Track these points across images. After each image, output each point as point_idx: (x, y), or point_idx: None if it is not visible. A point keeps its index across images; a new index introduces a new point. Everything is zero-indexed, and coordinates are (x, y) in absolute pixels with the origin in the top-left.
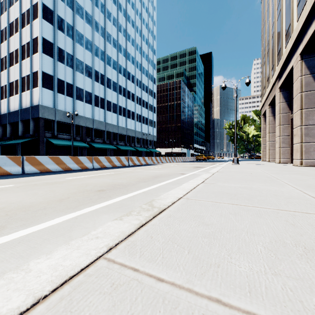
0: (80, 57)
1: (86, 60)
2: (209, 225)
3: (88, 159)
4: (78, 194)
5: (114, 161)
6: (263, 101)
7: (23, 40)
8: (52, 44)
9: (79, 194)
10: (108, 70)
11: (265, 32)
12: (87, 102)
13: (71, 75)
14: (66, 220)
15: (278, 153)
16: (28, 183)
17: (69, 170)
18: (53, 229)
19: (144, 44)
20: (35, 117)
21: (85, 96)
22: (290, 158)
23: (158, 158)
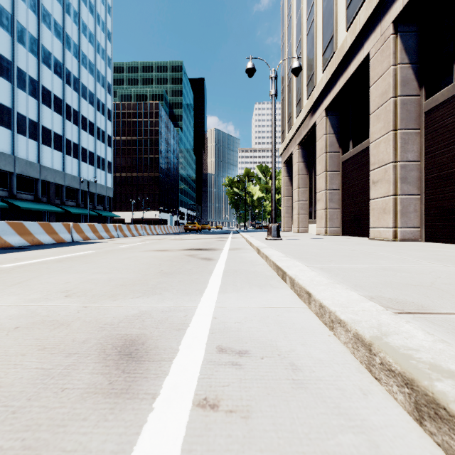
0: None
1: None
2: None
3: None
4: None
5: None
6: (287, 139)
7: None
8: None
9: None
10: None
11: (291, 32)
12: None
13: None
14: None
15: (324, 219)
16: None
17: None
18: None
19: (86, 11)
20: None
21: None
22: (340, 226)
23: (101, 226)
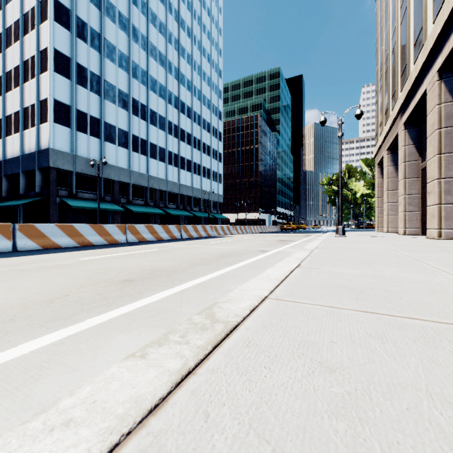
0: (111, 79)
1: (120, 83)
2: (337, 372)
3: (119, 228)
4: (86, 288)
5: (160, 232)
6: (378, 143)
7: (26, 52)
8: (69, 58)
9: (89, 287)
10: (152, 99)
11: (381, 43)
12: (122, 145)
13: (97, 105)
14: (40, 348)
15: (403, 220)
16: (12, 268)
17: (89, 245)
18: (2, 373)
19: (205, 62)
20: (43, 167)
21: (118, 137)
22: (420, 227)
23: (226, 227)
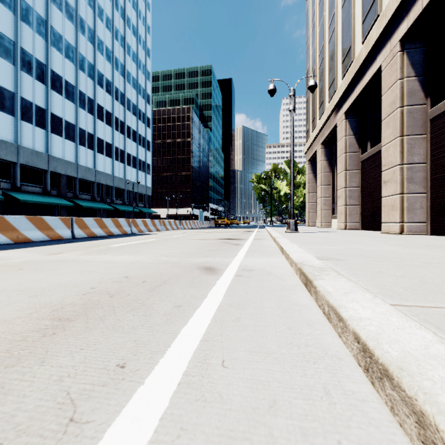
0: None
1: None
2: None
3: None
4: None
5: (24, 228)
6: (311, 139)
7: None
8: None
9: None
10: (55, 58)
11: (314, 37)
12: (2, 108)
13: None
14: None
15: (344, 214)
16: None
17: None
18: None
19: (130, 34)
20: None
21: None
22: (359, 221)
23: (150, 221)
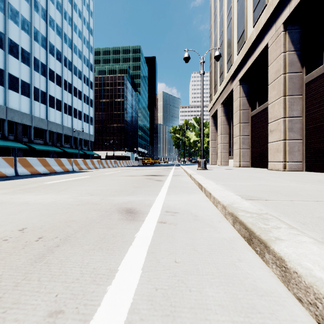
0: None
1: None
2: None
3: None
4: None
5: None
6: (213, 100)
7: None
8: None
9: None
10: (12, 29)
11: (216, 25)
12: None
13: None
14: None
15: (239, 156)
16: None
17: None
18: None
19: (76, 16)
20: None
21: None
22: (250, 161)
23: (89, 161)
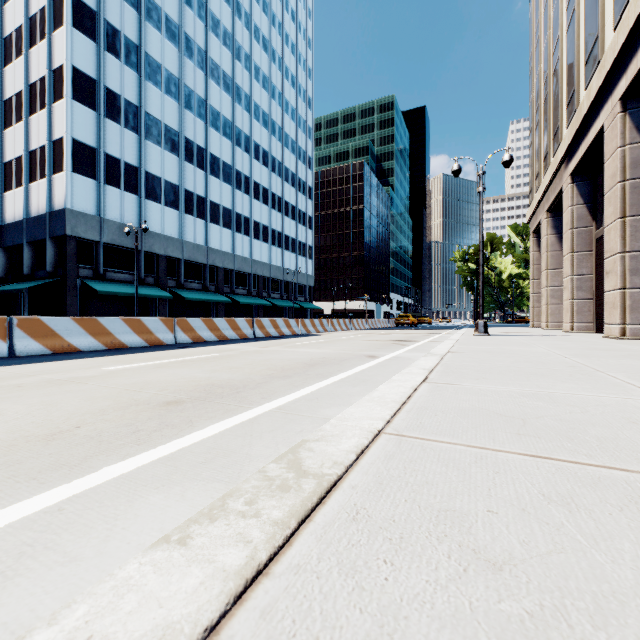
0: (155, 110)
1: (168, 117)
2: (506, 570)
3: (165, 323)
4: (108, 415)
5: (223, 328)
6: (534, 203)
7: (33, 72)
8: (94, 81)
9: (114, 414)
10: (213, 139)
11: (538, 60)
12: (170, 204)
13: (134, 148)
14: (23, 518)
15: (569, 312)
16: (3, 383)
17: (121, 347)
18: None
19: (288, 87)
20: (57, 236)
21: (164, 193)
22: (593, 321)
23: (318, 321)
